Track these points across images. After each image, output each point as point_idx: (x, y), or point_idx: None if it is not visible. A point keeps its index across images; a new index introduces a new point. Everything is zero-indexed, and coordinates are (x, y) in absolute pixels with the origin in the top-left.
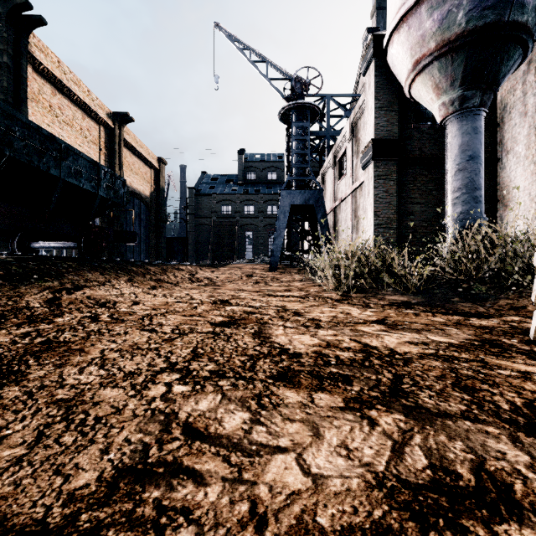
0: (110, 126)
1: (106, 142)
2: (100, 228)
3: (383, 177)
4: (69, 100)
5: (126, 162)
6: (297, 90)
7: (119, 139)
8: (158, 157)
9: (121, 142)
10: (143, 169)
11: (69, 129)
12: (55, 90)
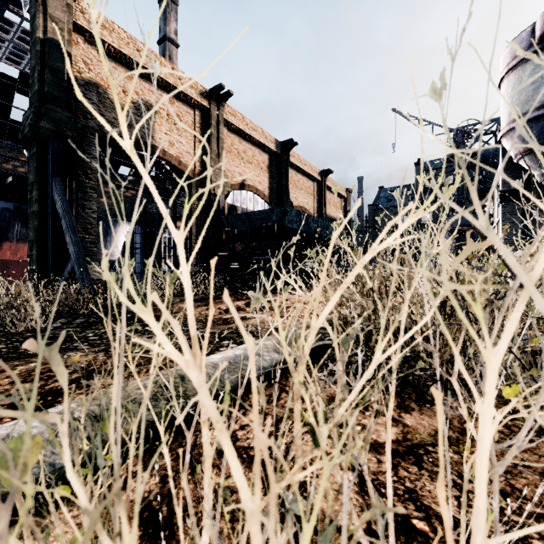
0: (319, 180)
1: (317, 191)
2: (334, 253)
3: (510, 213)
4: (301, 175)
5: (327, 199)
6: (458, 138)
7: (324, 187)
8: (346, 189)
9: (325, 188)
10: (336, 200)
11: (301, 191)
12: (296, 172)
